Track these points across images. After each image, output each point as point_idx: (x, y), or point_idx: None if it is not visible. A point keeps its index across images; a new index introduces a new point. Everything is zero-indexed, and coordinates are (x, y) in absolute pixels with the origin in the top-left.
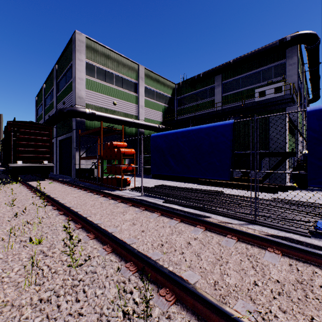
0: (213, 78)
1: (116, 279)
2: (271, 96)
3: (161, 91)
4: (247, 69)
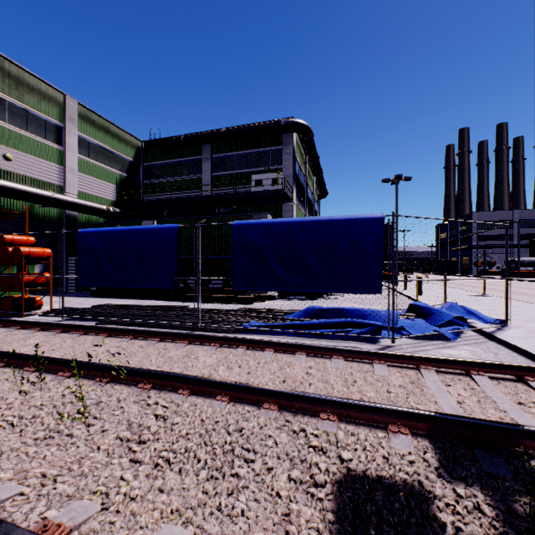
0: (200, 147)
1: (12, 379)
2: (268, 187)
3: (113, 148)
4: (243, 146)
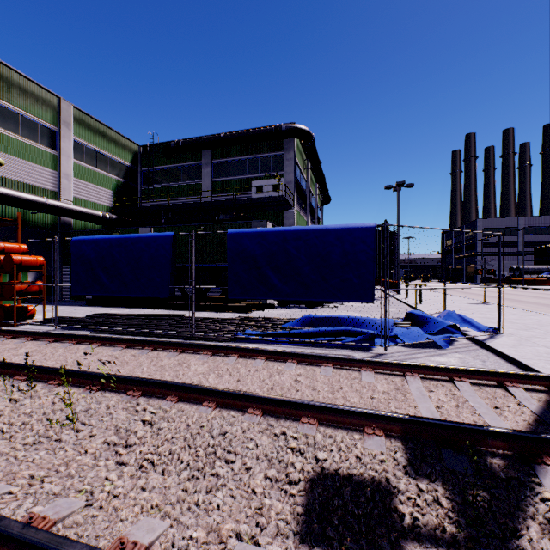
0: (199, 152)
1: (3, 387)
2: (269, 193)
3: (110, 153)
4: (244, 151)
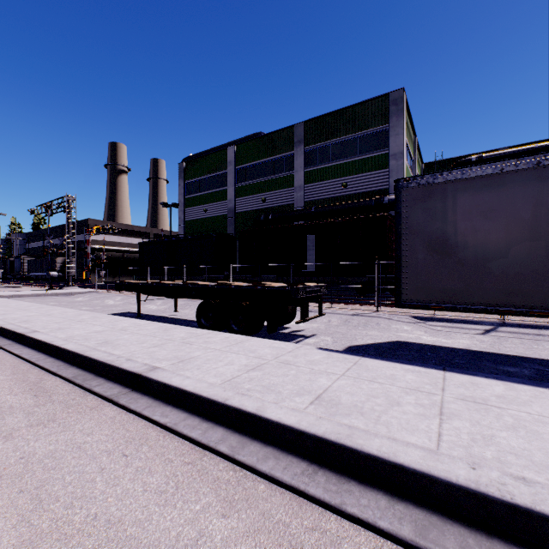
0: None
1: None
2: None
3: (418, 173)
4: None
